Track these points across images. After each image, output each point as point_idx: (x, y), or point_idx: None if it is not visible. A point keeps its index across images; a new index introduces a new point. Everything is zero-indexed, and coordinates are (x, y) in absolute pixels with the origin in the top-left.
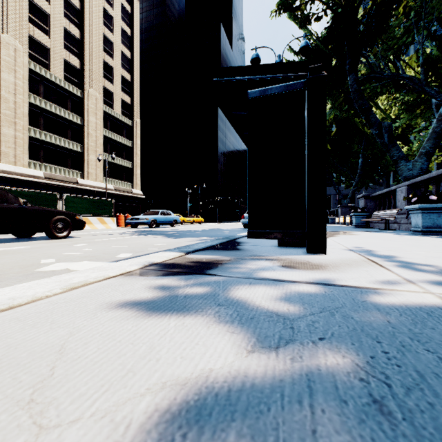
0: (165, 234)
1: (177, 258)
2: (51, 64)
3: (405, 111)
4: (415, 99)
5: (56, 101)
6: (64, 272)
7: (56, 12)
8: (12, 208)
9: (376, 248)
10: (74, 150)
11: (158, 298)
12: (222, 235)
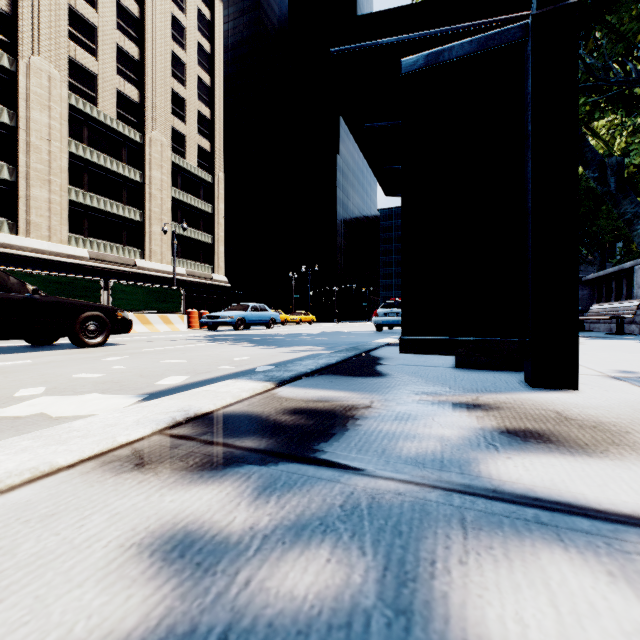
0: (255, 340)
1: (257, 398)
2: (99, 97)
3: (639, 142)
4: None
5: (107, 150)
6: (35, 420)
7: (106, 22)
8: (14, 300)
9: None
10: (132, 218)
11: None
12: (343, 342)
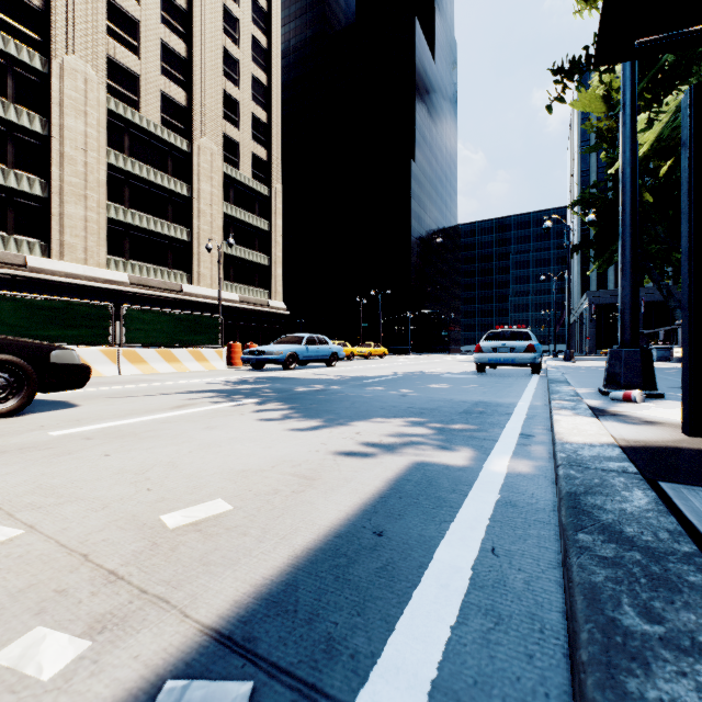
0: (297, 396)
1: None
2: (142, 101)
3: None
4: None
5: (150, 161)
6: None
7: (149, 16)
8: None
9: None
10: (178, 238)
11: None
12: (449, 404)
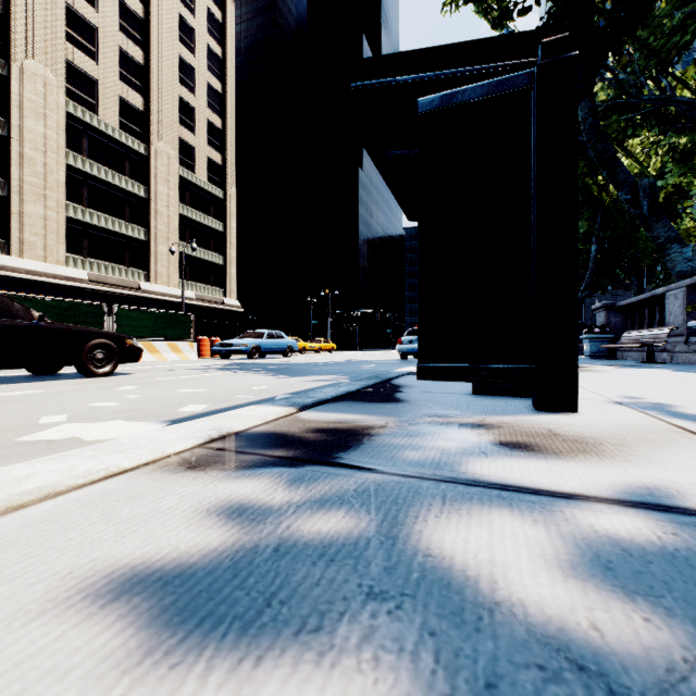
0: (272, 369)
1: (281, 420)
2: (100, 105)
3: (675, 162)
4: (694, 141)
5: (108, 162)
6: (69, 444)
7: (107, 23)
8: (20, 327)
9: (665, 399)
10: (135, 237)
11: (204, 552)
12: (365, 371)
